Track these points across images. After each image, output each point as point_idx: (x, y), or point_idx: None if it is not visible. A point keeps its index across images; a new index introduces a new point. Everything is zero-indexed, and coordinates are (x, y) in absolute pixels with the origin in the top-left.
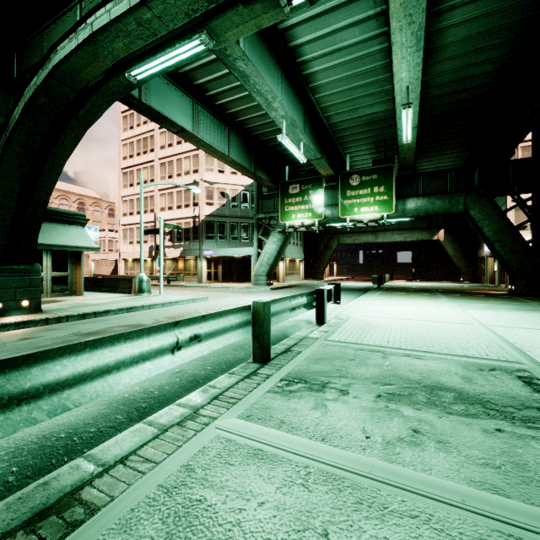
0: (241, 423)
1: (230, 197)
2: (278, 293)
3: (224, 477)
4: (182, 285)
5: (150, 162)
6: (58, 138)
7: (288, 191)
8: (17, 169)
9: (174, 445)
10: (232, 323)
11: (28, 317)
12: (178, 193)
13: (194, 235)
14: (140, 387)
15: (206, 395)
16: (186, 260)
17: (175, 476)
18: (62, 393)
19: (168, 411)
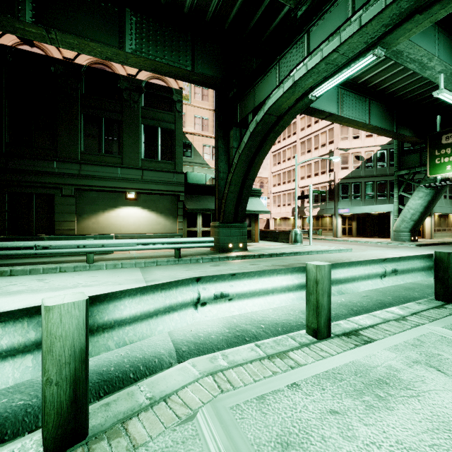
0: (448, 331)
1: (365, 159)
2: (427, 249)
3: (451, 351)
4: (320, 238)
5: (293, 143)
6: (262, 147)
7: (441, 142)
8: (241, 169)
9: (400, 329)
10: (418, 266)
11: (244, 253)
12: (315, 163)
13: (329, 197)
14: (344, 299)
15: (404, 311)
16: (322, 217)
17: (412, 341)
18: (338, 285)
19: (381, 313)
